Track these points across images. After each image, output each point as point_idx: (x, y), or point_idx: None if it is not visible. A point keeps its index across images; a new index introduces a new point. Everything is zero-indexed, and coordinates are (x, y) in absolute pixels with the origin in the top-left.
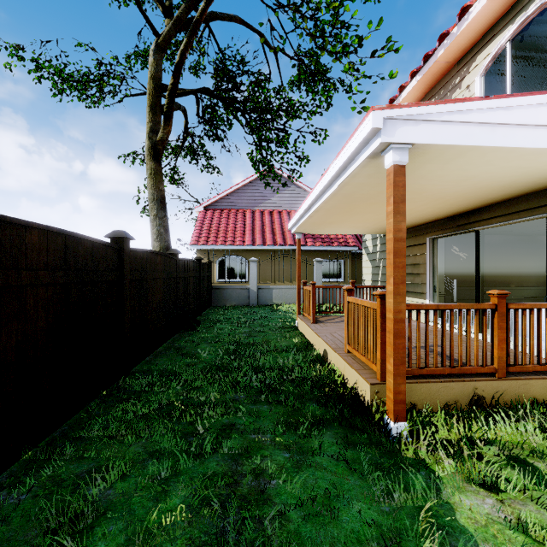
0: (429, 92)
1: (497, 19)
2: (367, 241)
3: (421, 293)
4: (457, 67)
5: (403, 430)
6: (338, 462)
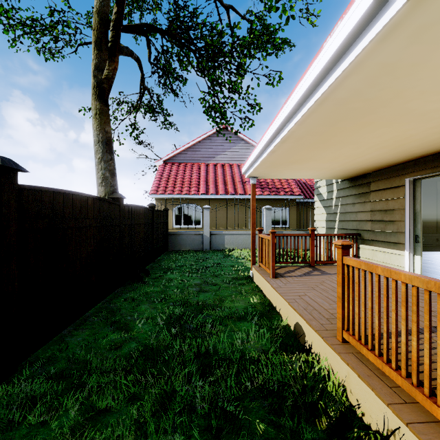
0: None
1: None
2: (321, 187)
3: (396, 243)
4: None
5: None
6: None
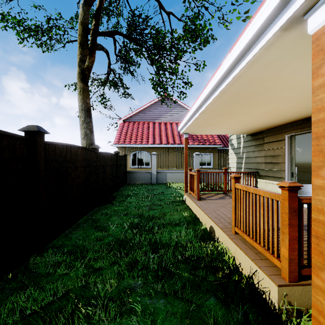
0: None
1: None
2: (233, 140)
3: (280, 177)
4: None
5: None
6: None
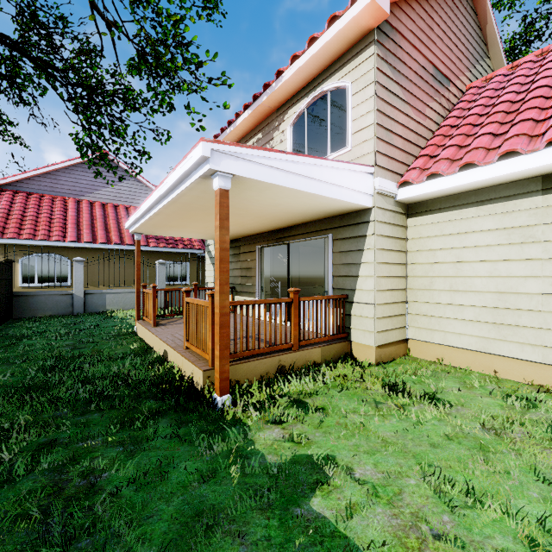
0: (258, 126)
1: (300, 89)
2: (210, 246)
3: (253, 293)
4: (277, 114)
5: (226, 400)
6: (171, 440)
